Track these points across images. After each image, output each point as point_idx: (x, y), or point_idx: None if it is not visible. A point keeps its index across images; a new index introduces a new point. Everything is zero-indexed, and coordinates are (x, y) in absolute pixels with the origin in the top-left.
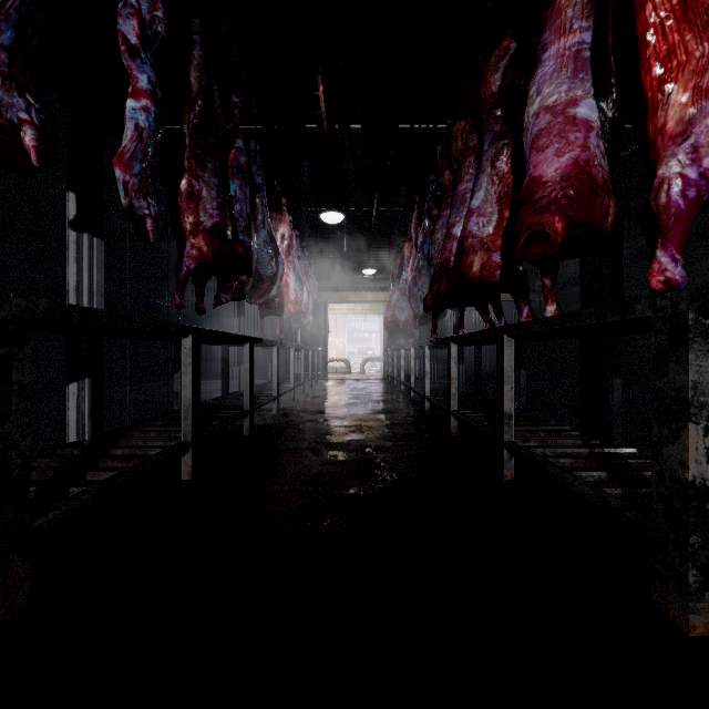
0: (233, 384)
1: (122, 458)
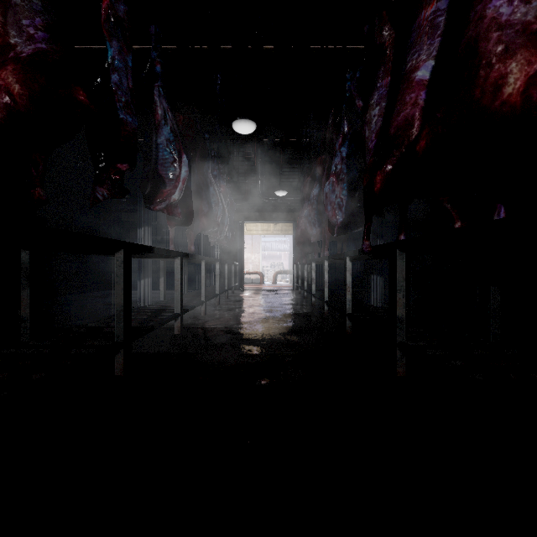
0: (157, 295)
1: None
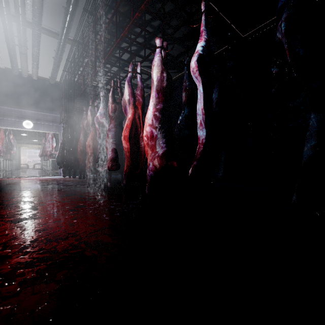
0: None
1: (3, 171)
